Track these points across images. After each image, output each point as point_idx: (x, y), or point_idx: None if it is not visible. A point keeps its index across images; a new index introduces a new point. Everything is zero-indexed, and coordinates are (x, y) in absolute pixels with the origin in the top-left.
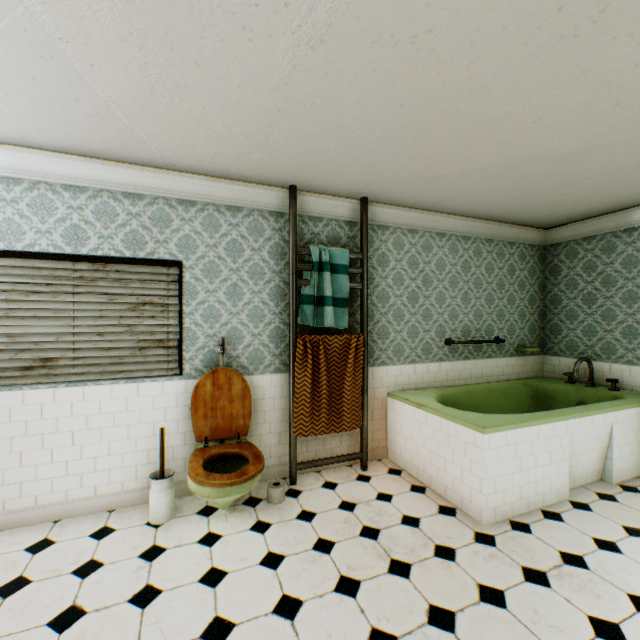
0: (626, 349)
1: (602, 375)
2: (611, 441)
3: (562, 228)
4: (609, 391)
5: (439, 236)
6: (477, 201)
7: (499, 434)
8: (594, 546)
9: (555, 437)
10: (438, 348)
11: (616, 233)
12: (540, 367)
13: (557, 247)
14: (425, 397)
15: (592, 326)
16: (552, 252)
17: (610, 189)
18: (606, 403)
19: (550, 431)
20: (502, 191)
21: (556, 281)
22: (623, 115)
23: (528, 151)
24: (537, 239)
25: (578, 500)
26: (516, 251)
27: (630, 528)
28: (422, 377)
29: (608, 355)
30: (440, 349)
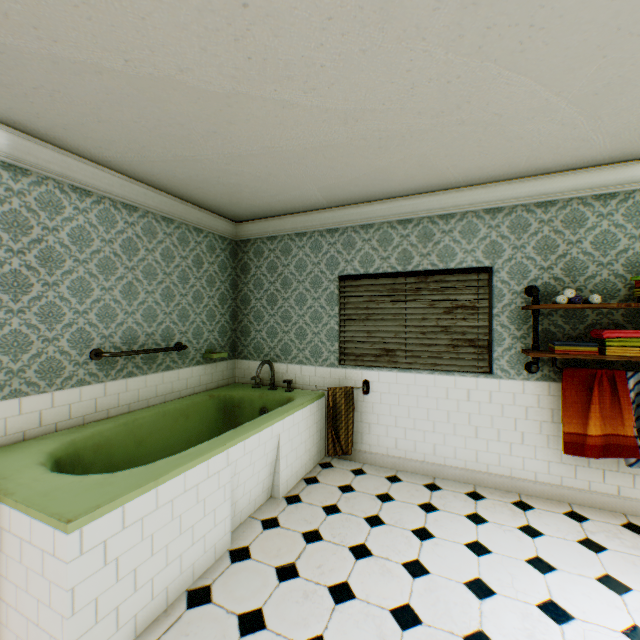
0: (299, 349)
1: (283, 376)
2: (280, 453)
3: (251, 224)
4: (286, 393)
5: (80, 193)
6: (129, 148)
7: (109, 517)
8: (237, 635)
9: (213, 477)
10: (78, 365)
11: (292, 236)
12: (233, 373)
13: (248, 244)
14: (24, 457)
15: (275, 327)
16: (244, 248)
17: (280, 181)
18: (277, 411)
19: (206, 472)
20: (157, 140)
21: (247, 280)
22: (261, 41)
23: (156, 57)
24: (229, 232)
25: (241, 544)
26: (206, 240)
27: (284, 567)
28: (41, 417)
29: (287, 356)
30: (82, 367)
